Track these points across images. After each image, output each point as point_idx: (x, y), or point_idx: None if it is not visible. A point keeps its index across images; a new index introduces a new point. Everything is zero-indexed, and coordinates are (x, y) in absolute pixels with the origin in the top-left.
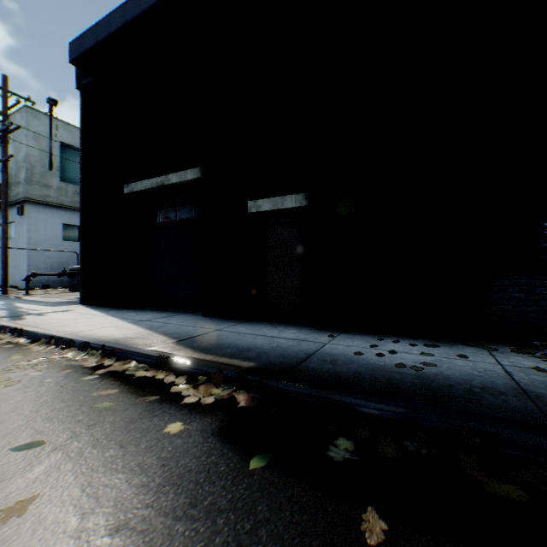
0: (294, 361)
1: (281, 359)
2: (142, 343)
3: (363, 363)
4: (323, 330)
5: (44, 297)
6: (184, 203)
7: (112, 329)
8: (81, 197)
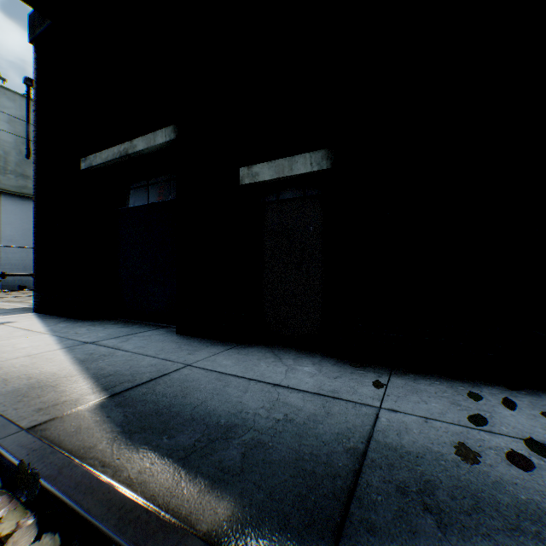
0: (329, 490)
1: (297, 479)
2: (33, 405)
3: (509, 507)
4: (358, 366)
5: (5, 302)
6: (157, 181)
7: (21, 363)
8: (35, 177)
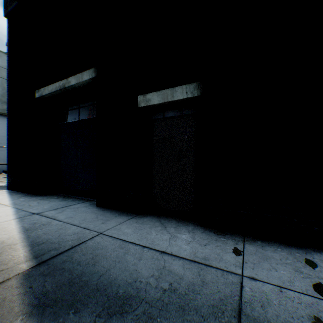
0: None
1: None
2: None
3: None
4: (220, 234)
5: None
6: (85, 105)
7: None
8: (8, 103)
